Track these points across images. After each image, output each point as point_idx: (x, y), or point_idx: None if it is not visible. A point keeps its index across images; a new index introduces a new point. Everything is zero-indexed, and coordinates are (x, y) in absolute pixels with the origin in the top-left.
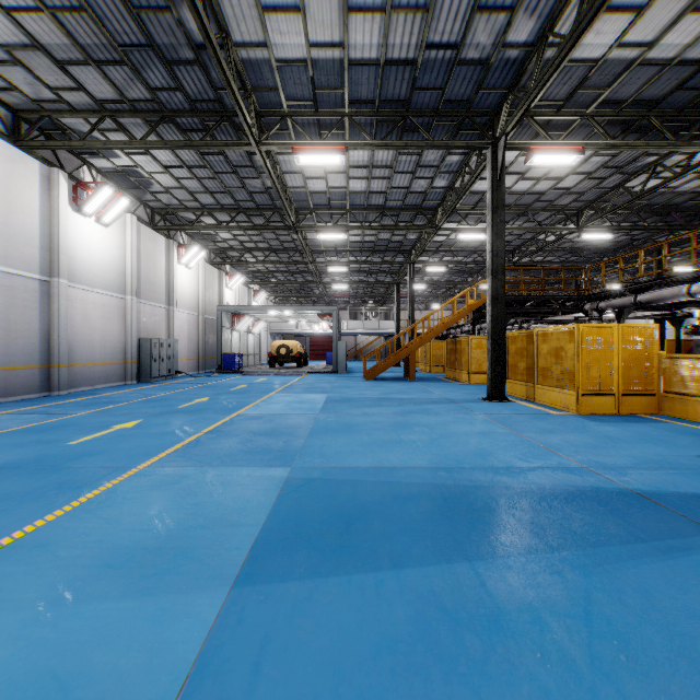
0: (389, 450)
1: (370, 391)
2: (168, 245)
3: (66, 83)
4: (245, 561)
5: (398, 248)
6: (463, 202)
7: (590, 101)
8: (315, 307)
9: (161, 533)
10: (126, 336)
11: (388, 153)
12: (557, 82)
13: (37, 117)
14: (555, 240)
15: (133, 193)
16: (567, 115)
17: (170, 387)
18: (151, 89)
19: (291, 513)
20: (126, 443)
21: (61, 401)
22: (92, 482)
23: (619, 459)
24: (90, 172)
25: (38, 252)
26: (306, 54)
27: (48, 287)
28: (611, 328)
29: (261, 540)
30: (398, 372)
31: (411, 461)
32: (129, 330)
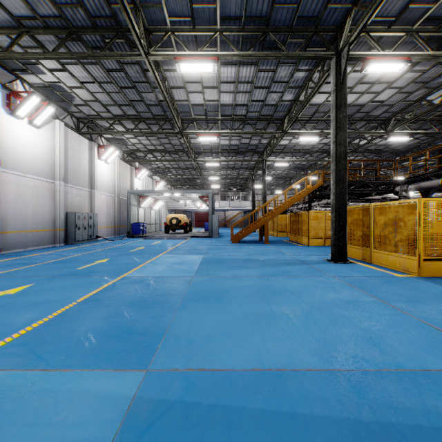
0: (265, 331)
1: (236, 252)
2: (91, 146)
3: None
4: None
5: (254, 150)
6: (303, 113)
7: (416, 18)
8: (196, 191)
9: None
10: (55, 210)
11: (250, 70)
12: None
13: None
14: (367, 142)
15: (62, 105)
16: (396, 31)
17: (85, 249)
18: (56, 5)
19: None
20: None
21: None
22: None
23: None
24: (23, 85)
25: None
26: None
27: None
28: None
29: None
30: (255, 236)
31: (295, 354)
32: (58, 206)
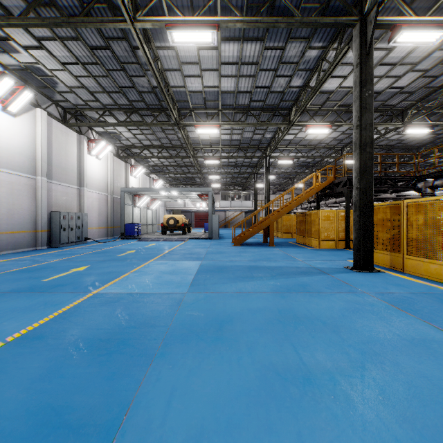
0: (302, 421)
1: (239, 257)
2: (80, 139)
3: None
4: None
5: (257, 146)
6: (312, 103)
7: None
8: (195, 189)
9: None
10: (36, 209)
11: (255, 47)
12: None
13: None
14: (380, 136)
15: (44, 92)
16: None
17: (68, 253)
18: None
19: None
20: None
21: None
22: None
23: None
24: None
25: None
26: None
27: None
28: None
29: None
30: (257, 238)
31: None
32: (39, 205)
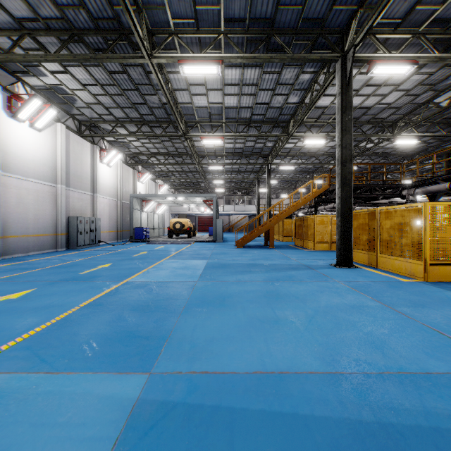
0: (268, 335)
1: (240, 257)
2: (93, 149)
3: None
4: None
5: (259, 153)
6: (309, 116)
7: (423, 20)
8: (200, 195)
9: None
10: (57, 215)
11: (255, 72)
12: None
13: None
14: (374, 145)
15: (63, 108)
16: (402, 33)
17: (87, 254)
18: (58, 6)
19: None
20: None
21: None
22: None
23: None
24: (24, 88)
25: None
26: None
27: None
28: None
29: None
30: (259, 241)
31: (298, 358)
32: (59, 210)
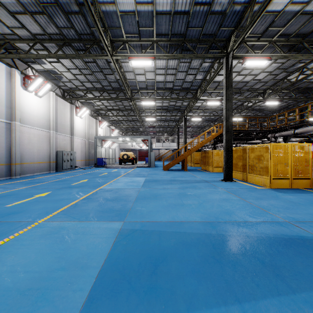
0: (178, 210)
1: (166, 176)
2: (71, 107)
3: (16, 24)
4: (84, 303)
5: (179, 109)
6: (209, 87)
7: (274, 34)
8: (140, 136)
9: (34, 274)
10: (50, 149)
11: (175, 62)
12: (258, 24)
13: (4, 42)
14: (252, 105)
15: (54, 82)
16: (262, 41)
17: (70, 174)
18: (58, 27)
19: (120, 257)
20: (37, 206)
21: (15, 181)
22: (8, 232)
23: (304, 216)
24: (32, 71)
25: (5, 108)
26: (134, 8)
27: (10, 125)
28: (287, 145)
29: (98, 281)
30: (179, 166)
31: (190, 217)
32: (51, 147)
